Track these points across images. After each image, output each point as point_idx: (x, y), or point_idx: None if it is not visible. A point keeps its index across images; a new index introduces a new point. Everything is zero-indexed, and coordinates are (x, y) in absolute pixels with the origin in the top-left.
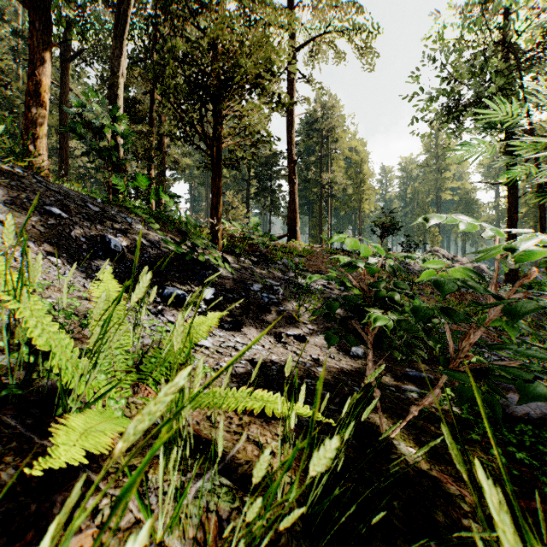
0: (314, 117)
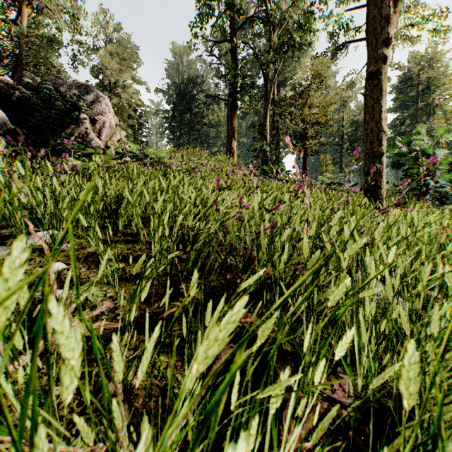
0: (409, 75)
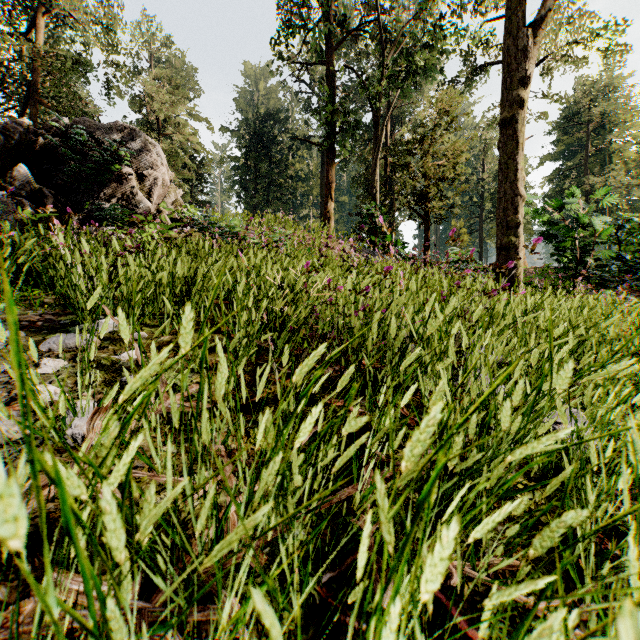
0: (575, 108)
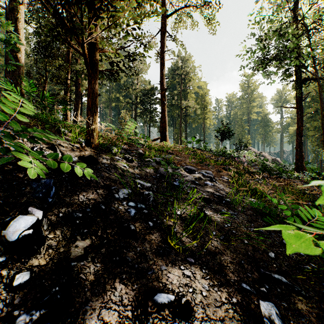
0: (177, 66)
